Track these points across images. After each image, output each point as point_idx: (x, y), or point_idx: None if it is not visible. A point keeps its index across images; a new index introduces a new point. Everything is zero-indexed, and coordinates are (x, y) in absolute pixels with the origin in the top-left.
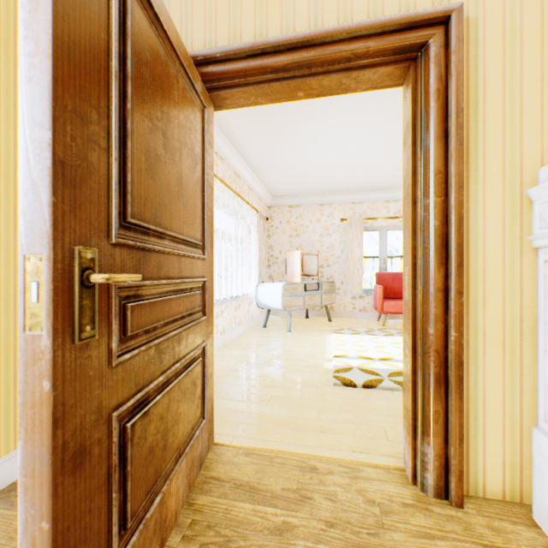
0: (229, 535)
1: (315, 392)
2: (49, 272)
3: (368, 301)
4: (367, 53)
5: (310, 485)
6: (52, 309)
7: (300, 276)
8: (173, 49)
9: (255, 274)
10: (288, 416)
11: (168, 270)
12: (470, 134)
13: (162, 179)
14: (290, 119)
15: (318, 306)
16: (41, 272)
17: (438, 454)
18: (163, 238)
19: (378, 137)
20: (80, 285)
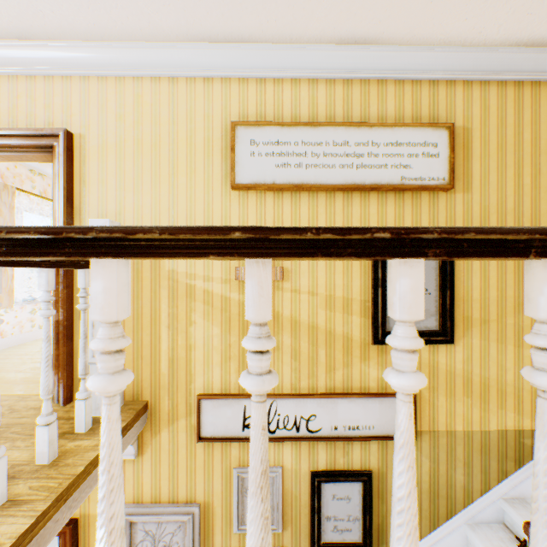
0: None
1: None
2: None
3: None
4: (22, 146)
5: None
6: None
7: None
8: None
9: None
10: (24, 377)
11: None
12: (83, 199)
13: None
14: None
15: None
16: None
17: (59, 378)
18: None
19: None
20: None
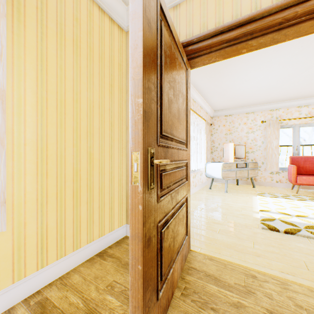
0: (206, 300)
1: (249, 231)
2: (141, 159)
3: (283, 176)
4: (295, 16)
5: (252, 285)
6: (142, 175)
7: (233, 158)
8: (176, 44)
9: (203, 157)
10: (233, 243)
11: (174, 156)
12: None
13: (172, 111)
14: (229, 64)
15: (245, 177)
16: (138, 159)
17: None
18: (172, 141)
19: (293, 64)
20: (150, 165)
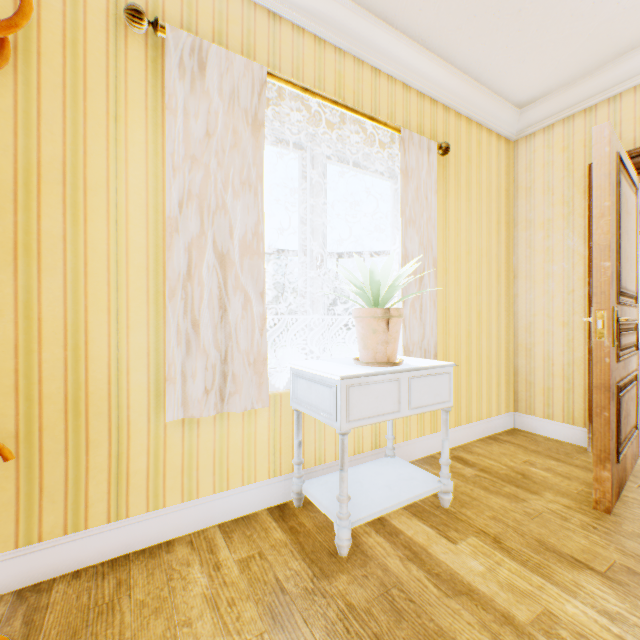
0: None
1: None
2: (607, 317)
3: None
4: None
5: None
6: (609, 331)
7: None
8: (626, 174)
9: None
10: None
11: (625, 315)
12: None
13: (625, 261)
14: None
15: None
16: (603, 317)
17: None
18: (623, 296)
19: None
20: (614, 322)
